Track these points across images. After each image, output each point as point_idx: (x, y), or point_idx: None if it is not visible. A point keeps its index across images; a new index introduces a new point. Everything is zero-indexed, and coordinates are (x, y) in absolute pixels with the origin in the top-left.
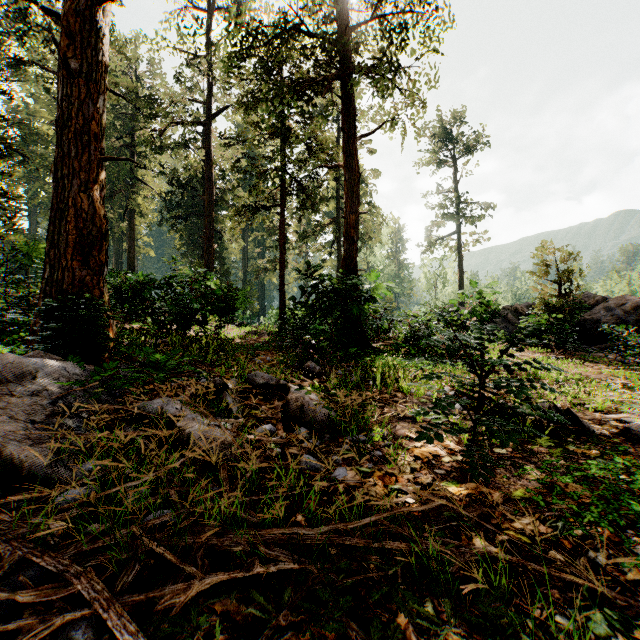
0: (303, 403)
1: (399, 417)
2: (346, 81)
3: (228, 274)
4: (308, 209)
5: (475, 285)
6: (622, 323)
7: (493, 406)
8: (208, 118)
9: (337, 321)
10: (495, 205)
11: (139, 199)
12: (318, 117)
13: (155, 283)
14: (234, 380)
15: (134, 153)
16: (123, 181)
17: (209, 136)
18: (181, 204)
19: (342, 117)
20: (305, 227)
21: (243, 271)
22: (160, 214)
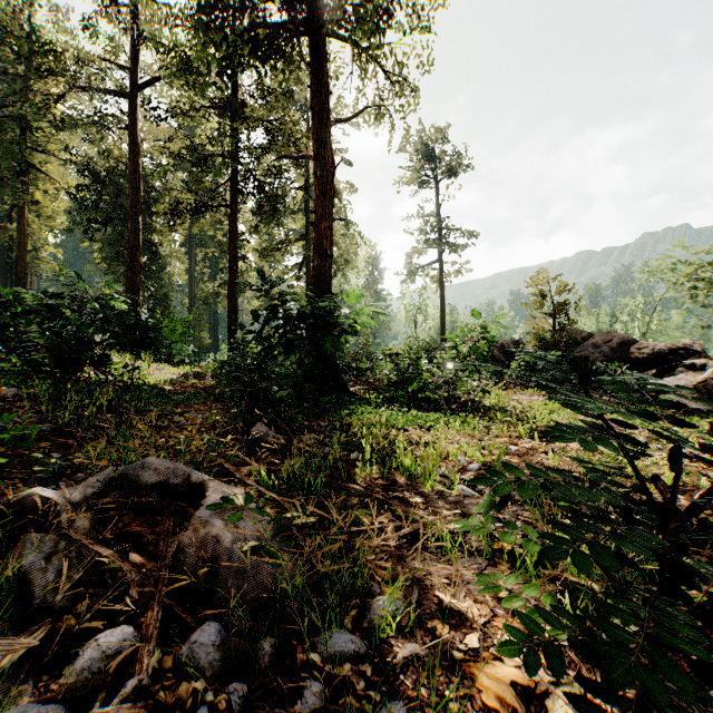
0: (220, 547)
1: (411, 538)
2: (317, 41)
3: (167, 299)
4: (271, 223)
5: (475, 315)
6: (610, 361)
7: (706, 600)
8: (133, 88)
9: (304, 360)
10: (477, 234)
11: (39, 195)
12: (281, 96)
13: (25, 302)
14: (106, 473)
15: (27, 129)
16: (7, 165)
17: (134, 113)
18: (98, 204)
19: (311, 92)
20: (267, 245)
21: (189, 296)
22: (69, 216)
